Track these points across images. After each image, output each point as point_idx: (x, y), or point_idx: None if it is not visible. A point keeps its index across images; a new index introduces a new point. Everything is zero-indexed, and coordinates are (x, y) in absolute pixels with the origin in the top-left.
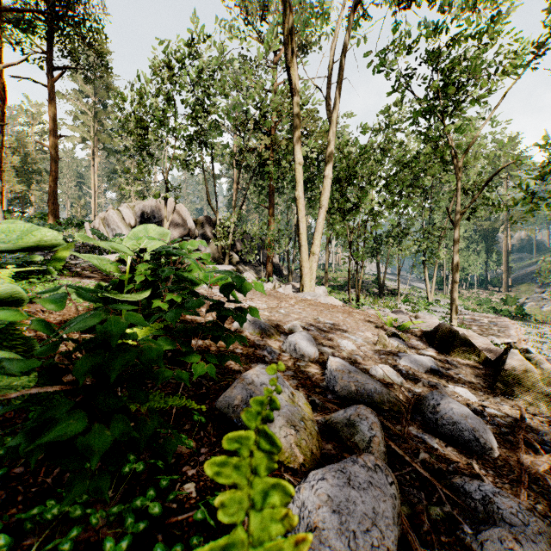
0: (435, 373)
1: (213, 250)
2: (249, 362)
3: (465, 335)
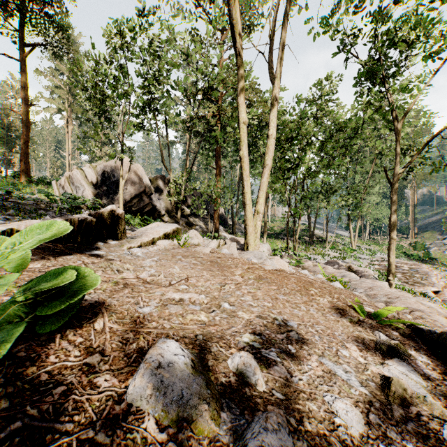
0: None
1: (167, 205)
2: None
3: None
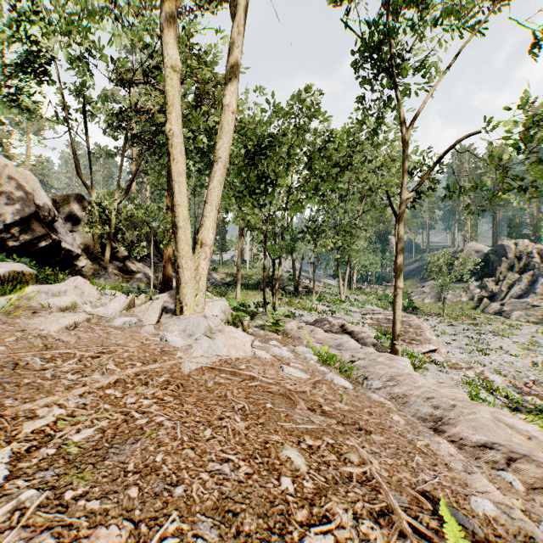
0: None
1: (86, 241)
2: None
3: None
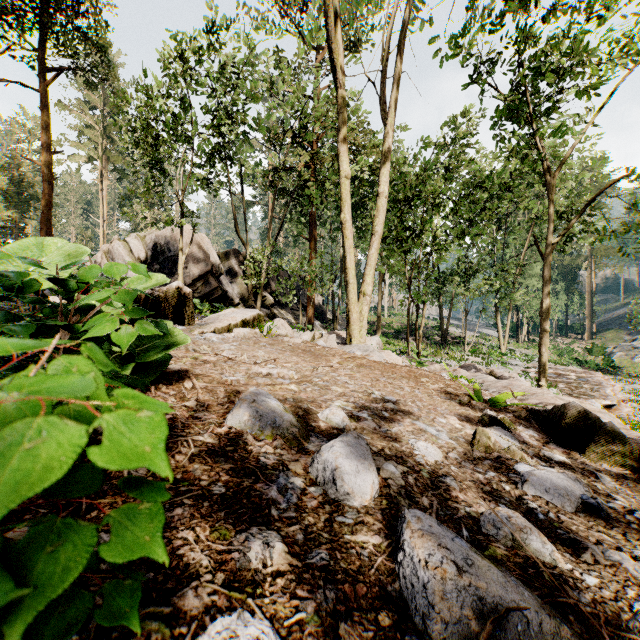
0: (592, 512)
1: (242, 291)
2: (231, 529)
3: (612, 425)
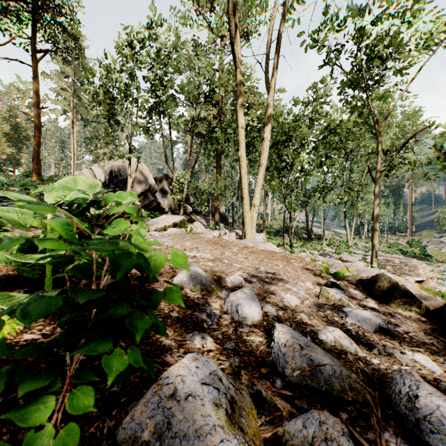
0: (384, 332)
1: (170, 203)
2: (184, 332)
3: (405, 286)
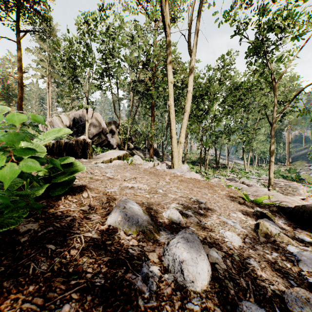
0: None
1: (117, 141)
2: None
3: None
